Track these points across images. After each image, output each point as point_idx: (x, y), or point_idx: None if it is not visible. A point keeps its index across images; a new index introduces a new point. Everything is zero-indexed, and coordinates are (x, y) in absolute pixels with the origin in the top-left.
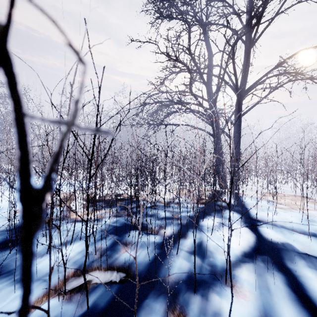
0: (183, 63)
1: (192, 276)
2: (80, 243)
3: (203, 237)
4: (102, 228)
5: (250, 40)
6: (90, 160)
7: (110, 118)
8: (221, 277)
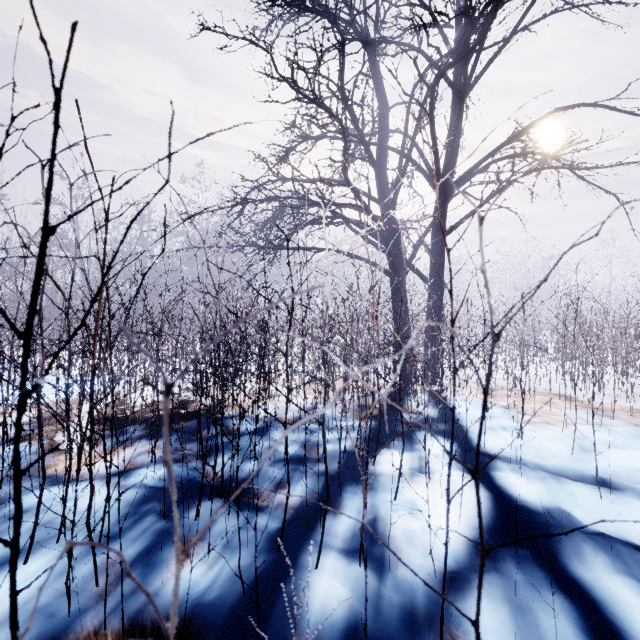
0: (328, 109)
1: (357, 631)
2: (58, 553)
3: (377, 508)
4: (129, 498)
5: (464, 79)
6: (30, 334)
7: (104, 196)
8: (430, 629)
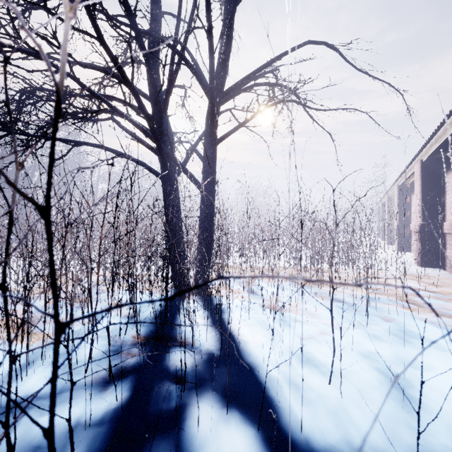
0: None
1: None
2: None
3: None
4: None
5: None
6: None
7: None
8: None
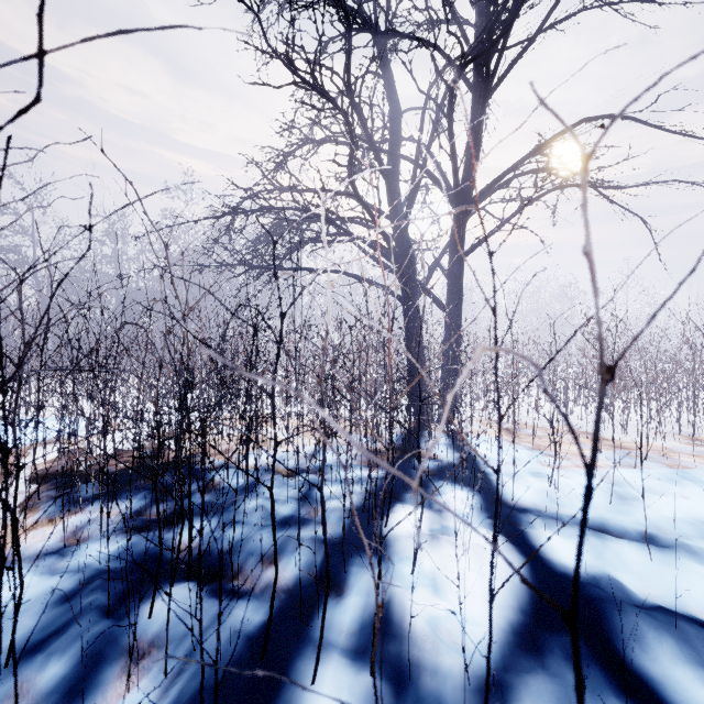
0: (332, 99)
1: None
2: None
3: (391, 586)
4: (63, 589)
5: (486, 79)
6: None
7: None
8: None
